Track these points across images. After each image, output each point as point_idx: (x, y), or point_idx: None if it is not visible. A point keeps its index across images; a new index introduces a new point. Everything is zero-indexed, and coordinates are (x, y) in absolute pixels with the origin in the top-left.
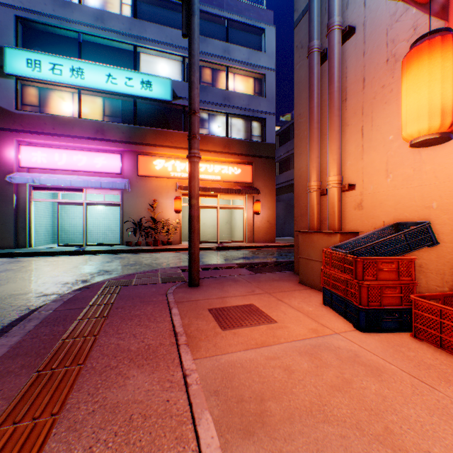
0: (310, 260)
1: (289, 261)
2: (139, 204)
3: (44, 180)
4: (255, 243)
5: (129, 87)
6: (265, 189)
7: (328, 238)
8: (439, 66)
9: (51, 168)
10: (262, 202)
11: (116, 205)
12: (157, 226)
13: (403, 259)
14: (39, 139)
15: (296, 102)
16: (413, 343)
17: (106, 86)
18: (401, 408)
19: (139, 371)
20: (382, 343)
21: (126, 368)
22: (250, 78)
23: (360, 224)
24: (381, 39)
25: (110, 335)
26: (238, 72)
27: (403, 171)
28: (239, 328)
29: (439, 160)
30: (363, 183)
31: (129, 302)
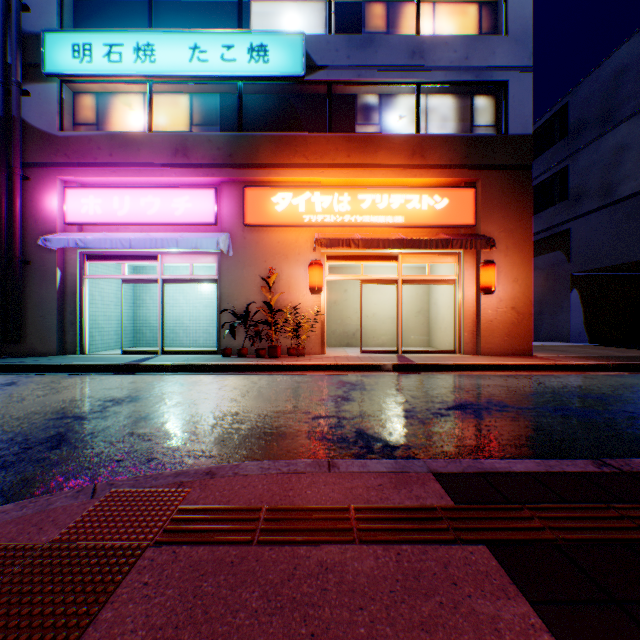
0: None
1: None
2: (246, 278)
3: (91, 242)
4: (482, 358)
5: (227, 63)
6: (505, 237)
7: None
8: None
9: (108, 223)
10: (498, 265)
11: (209, 282)
12: (275, 320)
13: None
14: (90, 176)
15: None
16: None
17: (189, 68)
18: None
19: None
20: None
21: None
22: (470, 4)
23: None
24: None
25: None
26: None
27: None
28: None
29: None
30: None
31: None
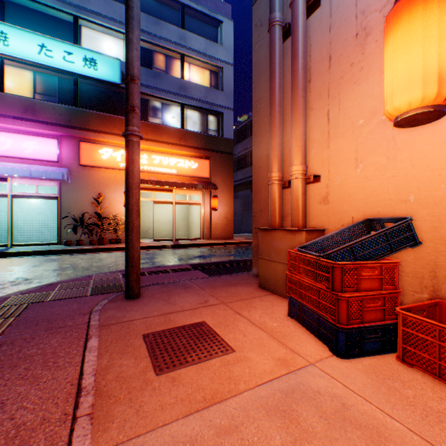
0: (271, 261)
1: (247, 260)
2: (81, 197)
3: None
4: (212, 240)
5: (68, 62)
6: (222, 185)
7: (292, 237)
8: (436, 19)
9: None
10: (220, 198)
11: (52, 198)
12: (103, 223)
13: (387, 263)
14: None
15: (255, 86)
16: (404, 372)
17: (38, 58)
18: None
19: None
20: (370, 377)
21: None
22: (208, 70)
23: (326, 220)
24: (349, 11)
25: None
26: (195, 62)
27: (375, 160)
28: (182, 369)
29: (417, 146)
30: (329, 174)
31: (28, 332)
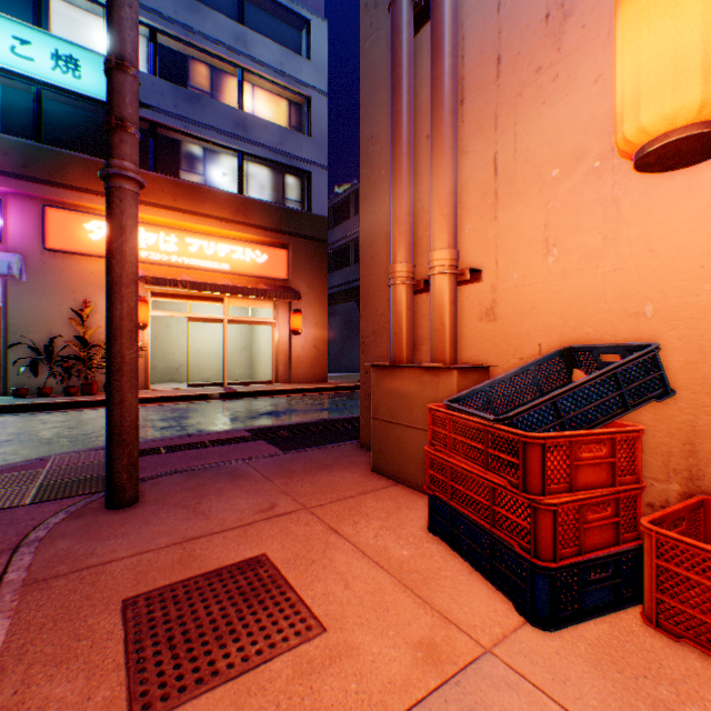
0: (395, 424)
1: (351, 418)
2: (48, 308)
3: None
4: (293, 385)
5: (21, 58)
6: (310, 292)
7: (432, 380)
8: None
9: None
10: (305, 313)
11: None
12: (92, 355)
13: (622, 432)
14: None
15: (365, 114)
16: (668, 656)
17: None
18: None
19: None
20: (609, 676)
21: None
22: (286, 99)
23: (492, 349)
24: None
25: None
26: (263, 84)
27: (582, 241)
28: (199, 699)
29: (659, 215)
30: (498, 268)
31: None
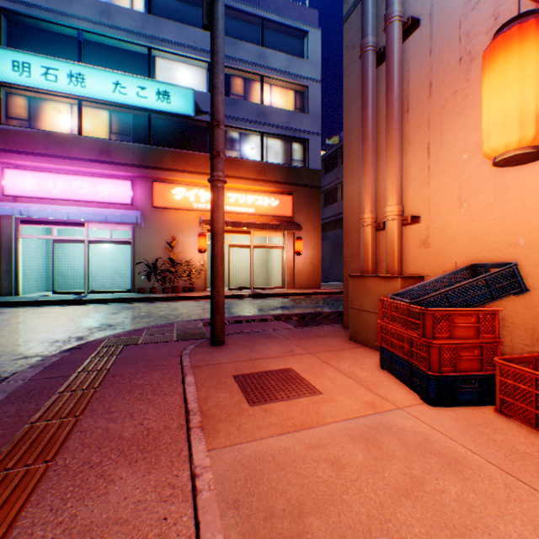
0: (363, 311)
1: (336, 312)
2: (154, 242)
3: (35, 212)
4: (296, 290)
5: (141, 98)
6: (308, 224)
7: (385, 284)
8: (533, 59)
9: (43, 197)
10: (304, 239)
11: (126, 243)
12: (176, 269)
13: (485, 311)
14: (28, 161)
15: (345, 116)
16: (498, 421)
17: (113, 97)
18: (495, 524)
19: (130, 470)
20: (459, 422)
21: (112, 466)
22: (291, 90)
23: (426, 265)
24: (452, 33)
25: (98, 415)
26: (275, 83)
27: (481, 199)
28: (272, 403)
29: (527, 184)
30: (429, 215)
31: (131, 367)
